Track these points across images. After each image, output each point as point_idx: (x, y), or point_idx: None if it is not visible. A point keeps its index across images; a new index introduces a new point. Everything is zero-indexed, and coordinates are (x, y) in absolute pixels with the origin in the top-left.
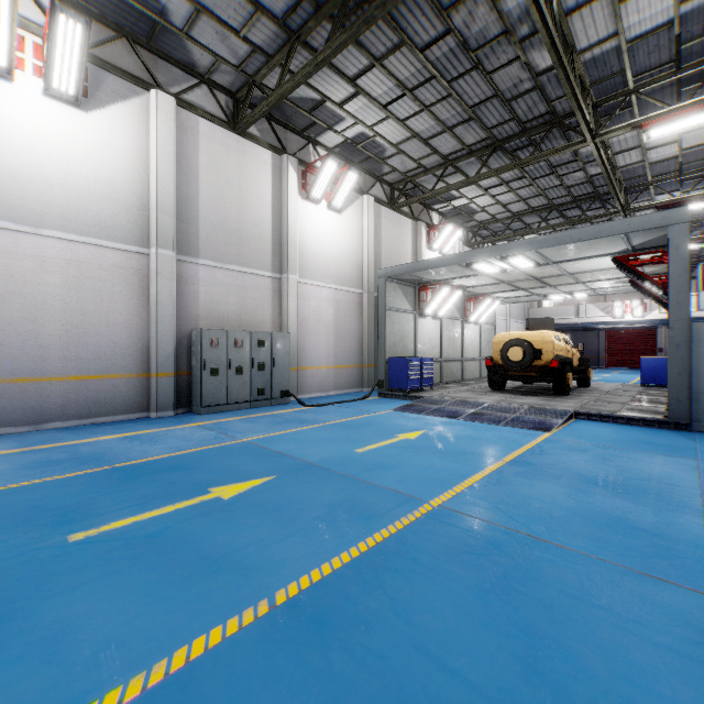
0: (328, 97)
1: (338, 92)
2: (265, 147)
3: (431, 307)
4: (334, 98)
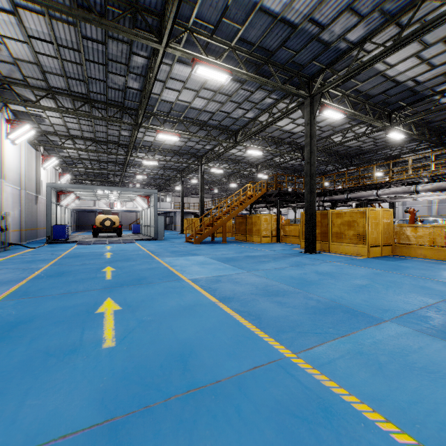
0: (40, 102)
1: (47, 104)
2: None
3: (64, 201)
4: (42, 104)
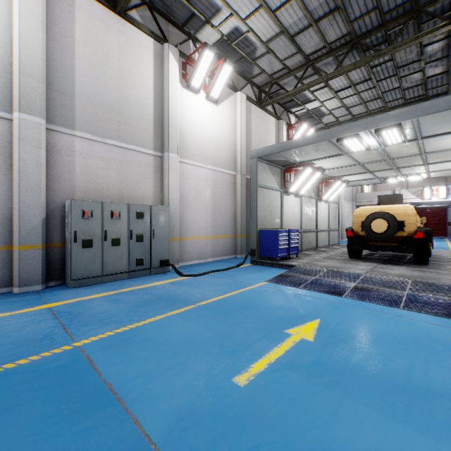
0: None
1: None
2: (147, 34)
3: (295, 186)
4: None
